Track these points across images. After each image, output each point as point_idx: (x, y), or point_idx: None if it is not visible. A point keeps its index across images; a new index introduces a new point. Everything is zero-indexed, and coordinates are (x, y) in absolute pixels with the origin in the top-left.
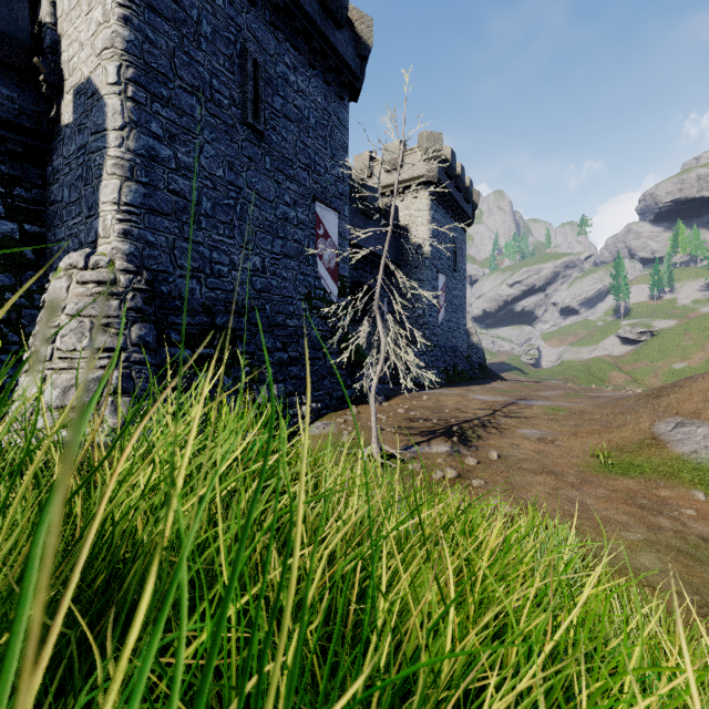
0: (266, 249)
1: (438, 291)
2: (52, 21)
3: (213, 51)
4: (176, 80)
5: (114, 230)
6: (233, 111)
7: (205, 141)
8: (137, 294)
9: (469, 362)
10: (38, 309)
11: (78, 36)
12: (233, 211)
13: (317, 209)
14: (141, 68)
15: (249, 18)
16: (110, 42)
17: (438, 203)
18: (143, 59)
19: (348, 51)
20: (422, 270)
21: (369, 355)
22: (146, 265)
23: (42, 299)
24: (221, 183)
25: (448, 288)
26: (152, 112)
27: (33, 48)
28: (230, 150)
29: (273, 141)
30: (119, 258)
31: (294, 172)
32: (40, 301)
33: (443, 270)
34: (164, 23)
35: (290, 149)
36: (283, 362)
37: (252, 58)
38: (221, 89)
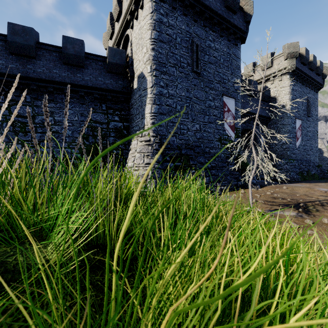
0: (201, 121)
1: (296, 129)
2: (131, 55)
3: (181, 47)
4: (168, 63)
5: (149, 122)
6: (188, 68)
7: (178, 83)
8: (156, 144)
9: (319, 169)
10: (127, 150)
11: (138, 58)
12: (188, 108)
13: (224, 99)
14: (157, 64)
15: (194, 28)
16: (148, 58)
17: (296, 80)
18: (158, 60)
19: (239, 22)
20: (285, 119)
21: (252, 164)
22: (159, 133)
23: (130, 147)
24: (183, 98)
25: (303, 127)
26: (160, 78)
27: (126, 66)
28: (187, 84)
29: (204, 75)
30: (151, 132)
31: (213, 85)
32: (128, 147)
33: (300, 117)
34: (164, 45)
35: (211, 76)
36: (208, 168)
37: (195, 44)
38: (183, 61)
